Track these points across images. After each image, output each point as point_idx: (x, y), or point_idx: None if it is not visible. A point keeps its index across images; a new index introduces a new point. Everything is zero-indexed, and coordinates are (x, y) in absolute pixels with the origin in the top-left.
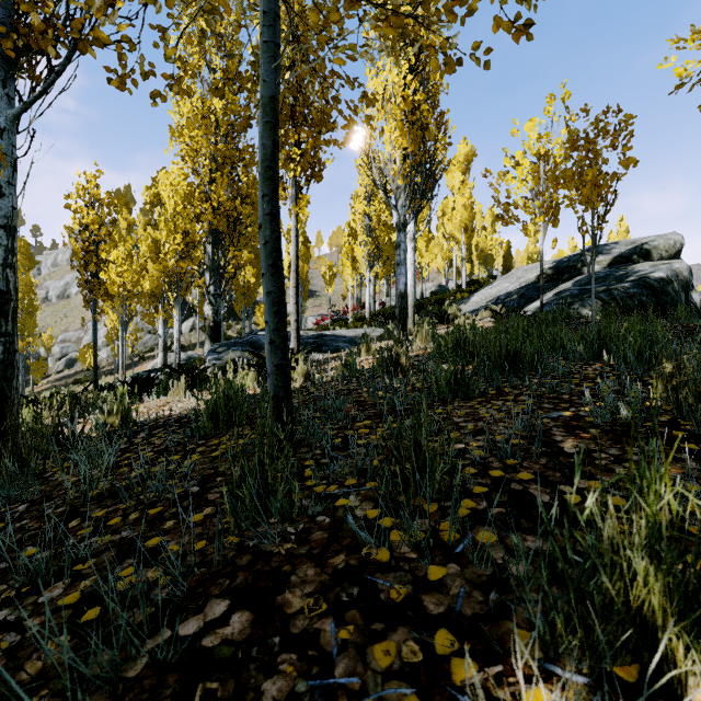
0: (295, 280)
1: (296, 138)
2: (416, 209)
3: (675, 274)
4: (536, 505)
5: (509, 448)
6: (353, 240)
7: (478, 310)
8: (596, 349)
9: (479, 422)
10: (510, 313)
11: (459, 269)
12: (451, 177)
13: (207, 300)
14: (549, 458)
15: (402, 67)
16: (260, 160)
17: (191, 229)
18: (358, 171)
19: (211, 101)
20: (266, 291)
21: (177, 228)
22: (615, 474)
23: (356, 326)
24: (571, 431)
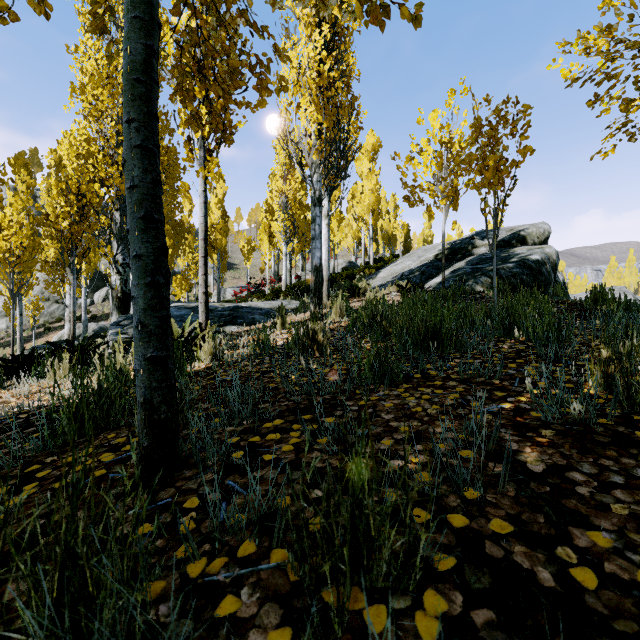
0: (203, 250)
1: (203, 94)
2: (331, 185)
3: (547, 257)
4: (537, 597)
5: (468, 475)
6: (270, 216)
7: (385, 285)
8: (506, 326)
9: (412, 420)
10: (416, 288)
11: (366, 248)
12: (360, 165)
13: (114, 270)
14: (516, 484)
15: (317, 42)
16: (127, 73)
17: (87, 190)
18: (275, 150)
19: (119, 61)
20: (136, 255)
21: (71, 188)
22: (613, 515)
23: (273, 298)
24: (522, 433)
